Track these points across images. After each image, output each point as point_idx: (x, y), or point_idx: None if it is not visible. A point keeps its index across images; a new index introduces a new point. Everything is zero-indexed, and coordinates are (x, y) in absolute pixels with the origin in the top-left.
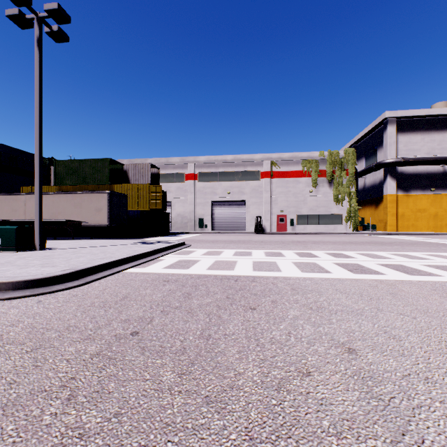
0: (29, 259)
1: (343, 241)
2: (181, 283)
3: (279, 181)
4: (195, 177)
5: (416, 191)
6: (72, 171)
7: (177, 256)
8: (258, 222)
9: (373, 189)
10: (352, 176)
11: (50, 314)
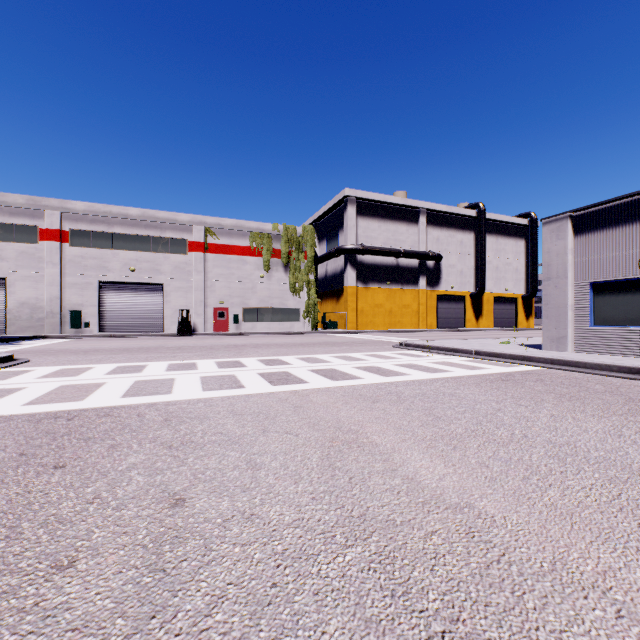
0: None
1: (294, 343)
2: None
3: (217, 258)
4: (64, 237)
5: (374, 283)
6: None
7: None
8: (183, 318)
9: (335, 279)
10: (311, 260)
11: None
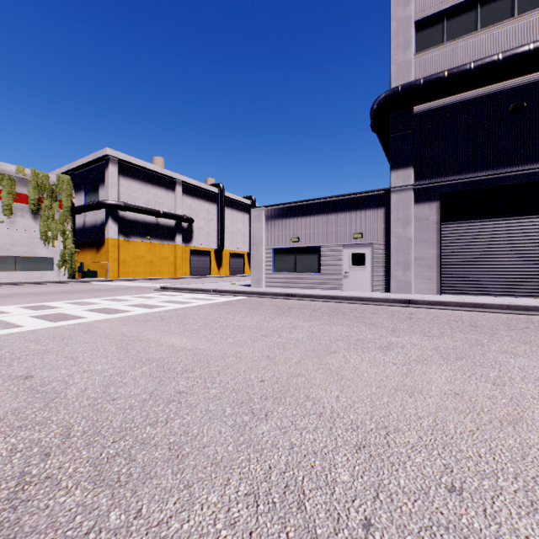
0: None
1: (53, 291)
2: None
3: None
4: None
5: (136, 237)
6: None
7: None
8: None
9: (95, 230)
10: (68, 210)
11: None
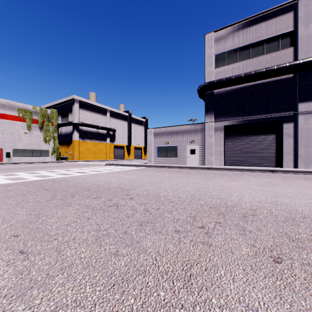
0: None
1: (59, 165)
2: (19, 184)
3: None
4: None
5: (87, 139)
6: None
7: None
8: None
9: (66, 136)
10: (56, 127)
11: None
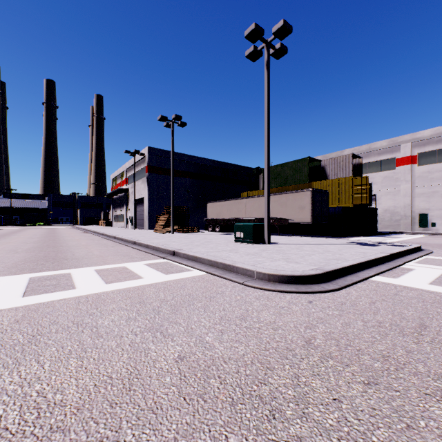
0: (268, 252)
1: None
2: None
3: None
4: (413, 160)
5: None
6: (275, 175)
7: (430, 267)
8: None
9: None
10: None
11: (338, 324)
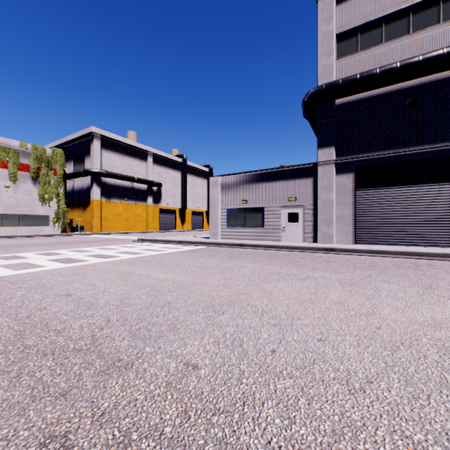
0: None
1: (53, 242)
2: None
3: None
4: None
5: (116, 199)
6: None
7: None
8: None
9: (82, 193)
10: (61, 177)
11: None
